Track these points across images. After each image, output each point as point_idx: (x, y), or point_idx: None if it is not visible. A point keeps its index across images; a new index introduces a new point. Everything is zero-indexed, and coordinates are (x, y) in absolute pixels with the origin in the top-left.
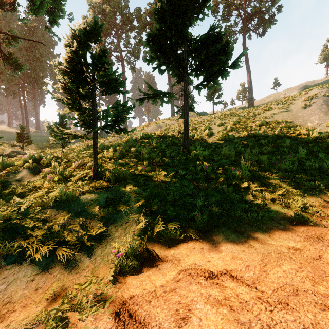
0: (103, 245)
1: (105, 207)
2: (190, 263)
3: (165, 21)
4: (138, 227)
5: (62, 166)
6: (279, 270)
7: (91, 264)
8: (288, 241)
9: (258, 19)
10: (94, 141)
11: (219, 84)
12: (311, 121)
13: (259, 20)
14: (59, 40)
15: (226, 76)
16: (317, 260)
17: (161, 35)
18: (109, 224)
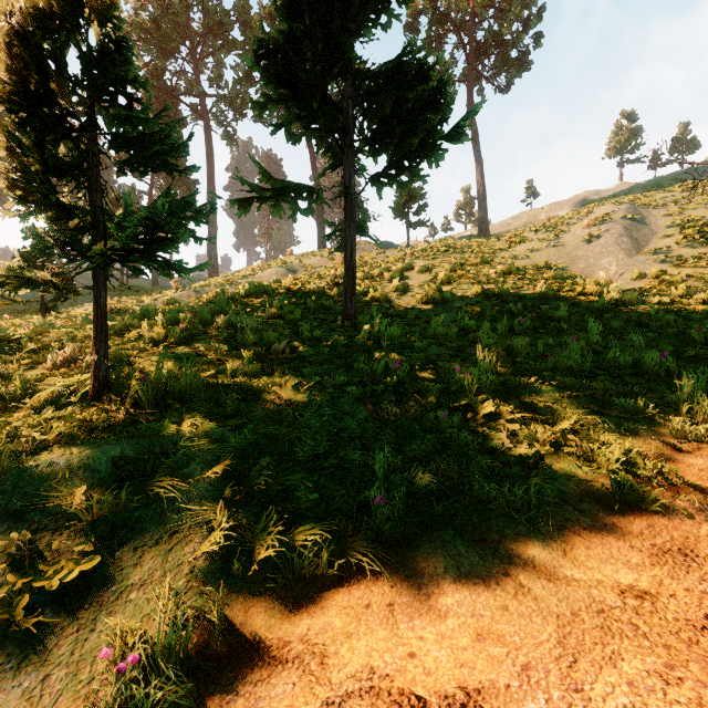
0: (84, 620)
1: (108, 489)
2: (356, 667)
3: (301, 17)
4: (203, 549)
5: (16, 363)
6: (618, 681)
7: (26, 706)
8: (613, 568)
9: (497, 56)
10: (98, 295)
11: (424, 177)
12: (602, 267)
13: (500, 60)
14: None
15: (438, 160)
16: (707, 632)
17: (291, 47)
18: (117, 544)
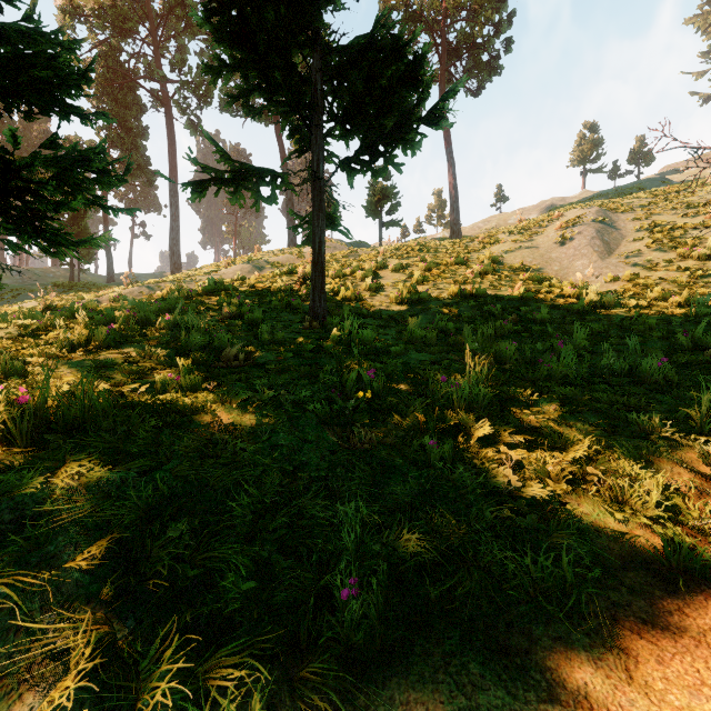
0: None
1: None
2: None
3: None
4: None
5: None
6: None
7: None
8: None
9: (468, 59)
10: None
11: (399, 166)
12: (576, 269)
13: (471, 63)
14: None
15: (415, 147)
16: None
17: (248, 3)
18: None
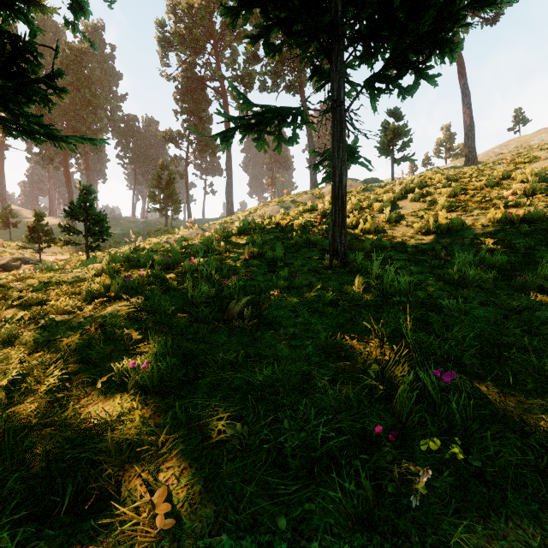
0: None
1: None
2: None
3: None
4: None
5: None
6: None
7: None
8: None
9: None
10: None
11: (433, 77)
12: None
13: None
14: (93, 47)
15: (453, 51)
16: None
17: None
18: None
